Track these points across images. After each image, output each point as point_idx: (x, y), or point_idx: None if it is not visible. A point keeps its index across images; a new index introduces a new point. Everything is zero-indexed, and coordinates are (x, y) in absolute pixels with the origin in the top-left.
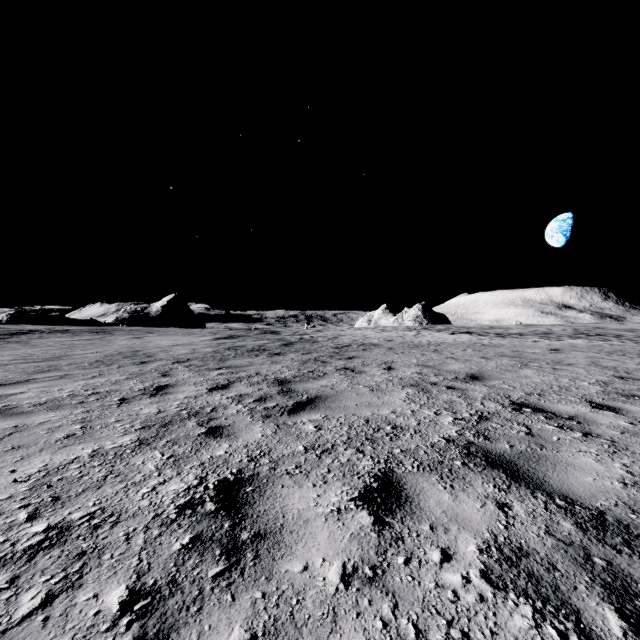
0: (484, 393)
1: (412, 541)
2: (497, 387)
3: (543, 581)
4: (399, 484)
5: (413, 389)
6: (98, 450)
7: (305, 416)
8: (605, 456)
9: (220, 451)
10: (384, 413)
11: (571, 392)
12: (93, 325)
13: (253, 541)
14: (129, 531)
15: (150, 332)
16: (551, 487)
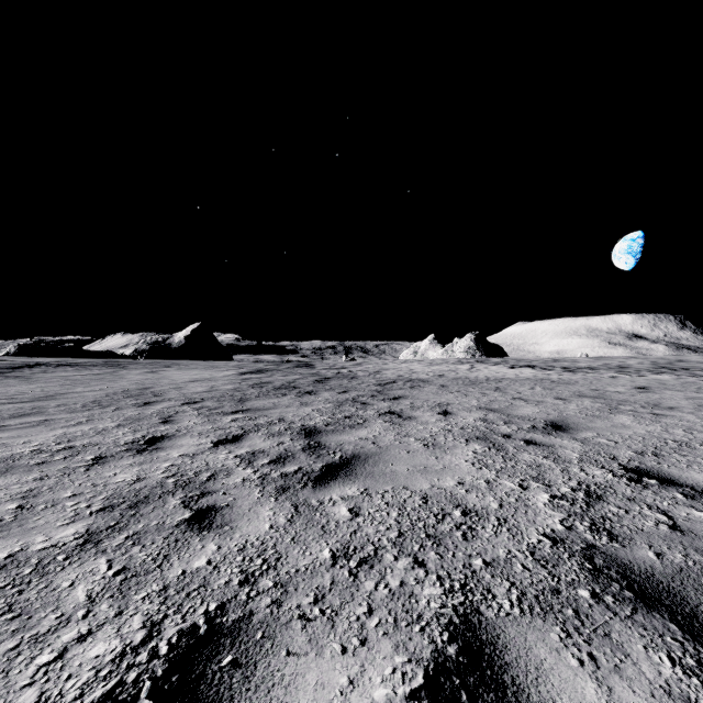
0: (578, 451)
1: None
2: (592, 442)
3: None
4: (495, 649)
5: (481, 444)
6: (16, 554)
7: (336, 489)
8: None
9: (200, 559)
10: (448, 485)
11: (697, 451)
12: (109, 357)
13: None
14: None
15: (169, 365)
16: None
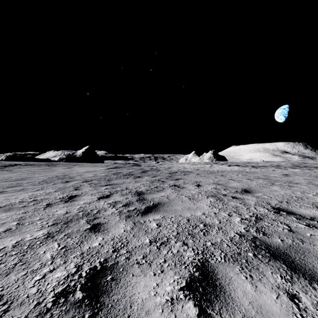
0: (254, 201)
1: None
2: (261, 197)
3: None
4: (213, 274)
5: (213, 198)
6: (20, 241)
7: (151, 216)
8: None
9: (96, 243)
10: (198, 214)
11: (305, 201)
12: (48, 161)
13: None
14: None
15: (75, 165)
16: None
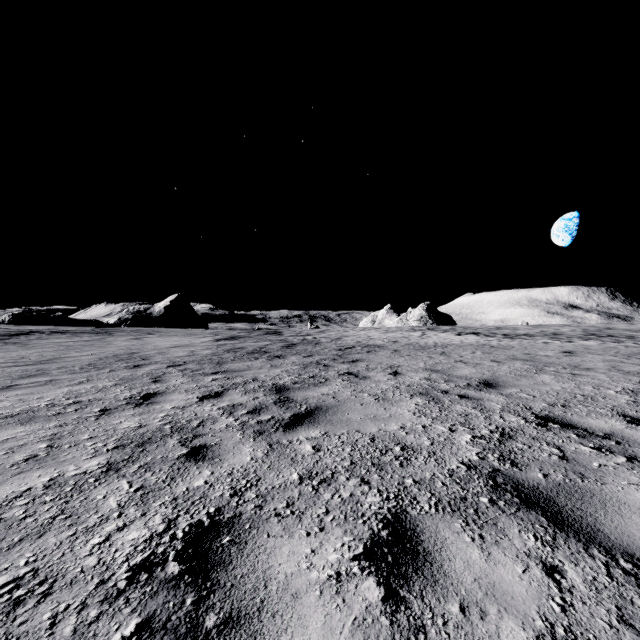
0: (502, 403)
1: (438, 634)
2: (515, 396)
3: None
4: (414, 533)
5: (423, 398)
6: (56, 478)
7: (302, 432)
8: None
9: (199, 481)
10: (392, 429)
11: (598, 403)
12: (96, 325)
13: (220, 631)
14: (58, 611)
15: (151, 333)
16: (608, 539)
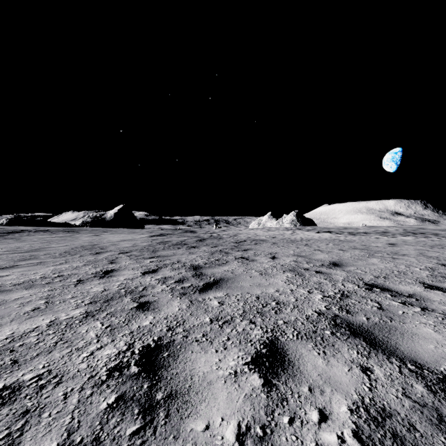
0: (344, 276)
1: (294, 402)
2: (353, 272)
3: (406, 441)
4: (283, 350)
5: (291, 273)
6: (54, 321)
7: (212, 294)
8: (441, 327)
9: (146, 322)
10: (270, 292)
11: (408, 276)
12: (66, 226)
13: (166, 401)
14: (67, 391)
15: (105, 231)
16: (402, 353)
